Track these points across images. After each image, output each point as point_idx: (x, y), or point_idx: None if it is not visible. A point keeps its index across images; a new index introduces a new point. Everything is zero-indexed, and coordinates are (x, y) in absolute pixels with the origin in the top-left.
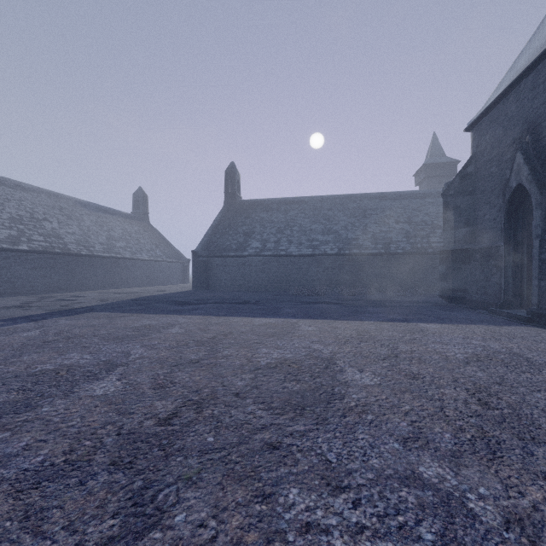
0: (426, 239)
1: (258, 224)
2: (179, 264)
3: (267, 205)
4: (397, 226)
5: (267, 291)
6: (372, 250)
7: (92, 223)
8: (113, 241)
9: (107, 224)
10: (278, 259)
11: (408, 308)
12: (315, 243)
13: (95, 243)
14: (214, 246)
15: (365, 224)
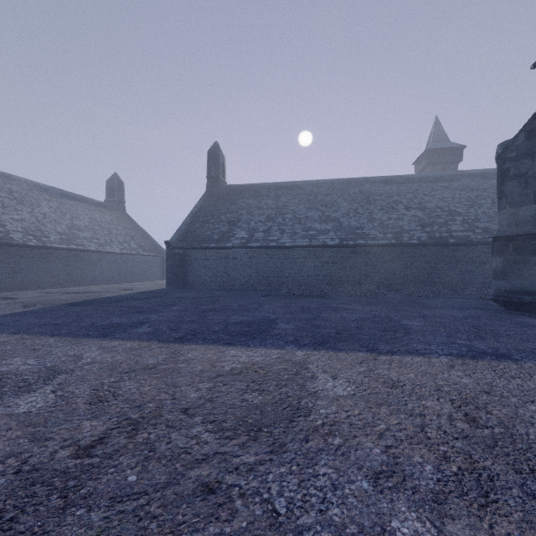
0: (445, 227)
1: (244, 211)
2: (158, 257)
3: (255, 190)
4: (408, 213)
5: (255, 289)
6: (381, 240)
7: (51, 210)
8: (75, 231)
9: (70, 212)
10: (268, 252)
11: (461, 320)
12: (311, 232)
13: (50, 232)
14: (192, 237)
15: (370, 211)
